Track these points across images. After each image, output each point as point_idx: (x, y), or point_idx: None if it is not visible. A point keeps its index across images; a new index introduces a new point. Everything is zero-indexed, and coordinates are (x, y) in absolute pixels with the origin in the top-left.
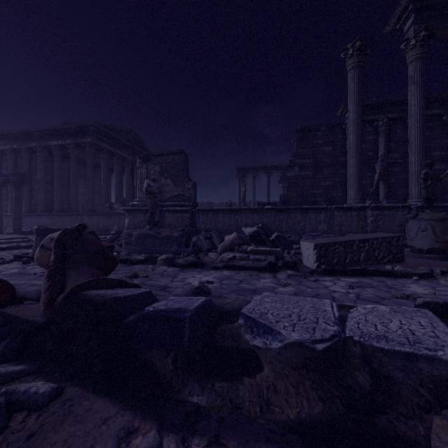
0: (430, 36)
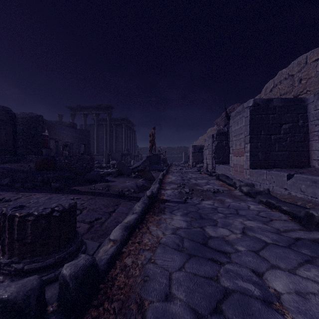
0: (75, 114)
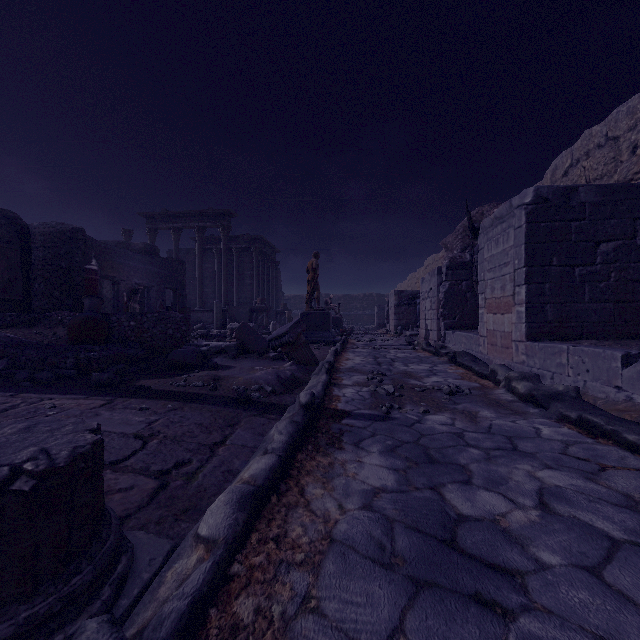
0: (156, 229)
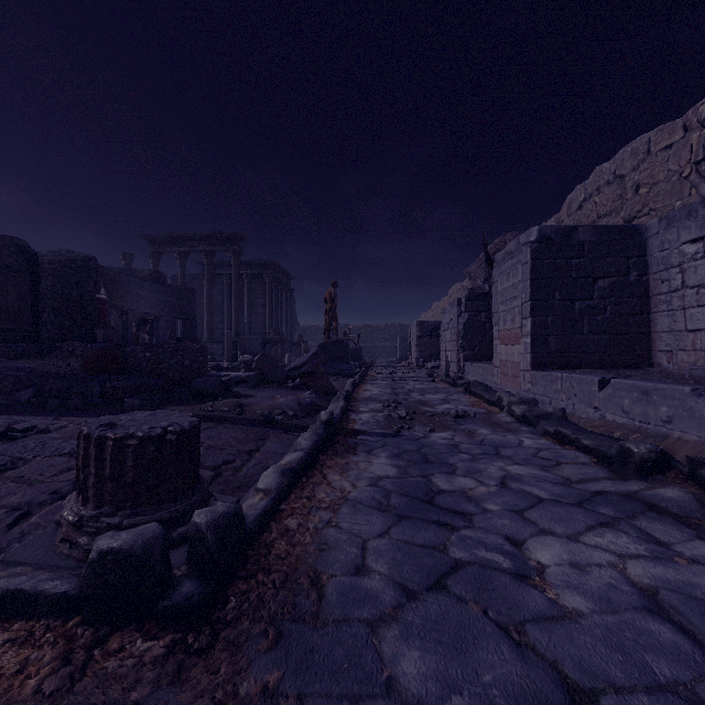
0: (160, 253)
